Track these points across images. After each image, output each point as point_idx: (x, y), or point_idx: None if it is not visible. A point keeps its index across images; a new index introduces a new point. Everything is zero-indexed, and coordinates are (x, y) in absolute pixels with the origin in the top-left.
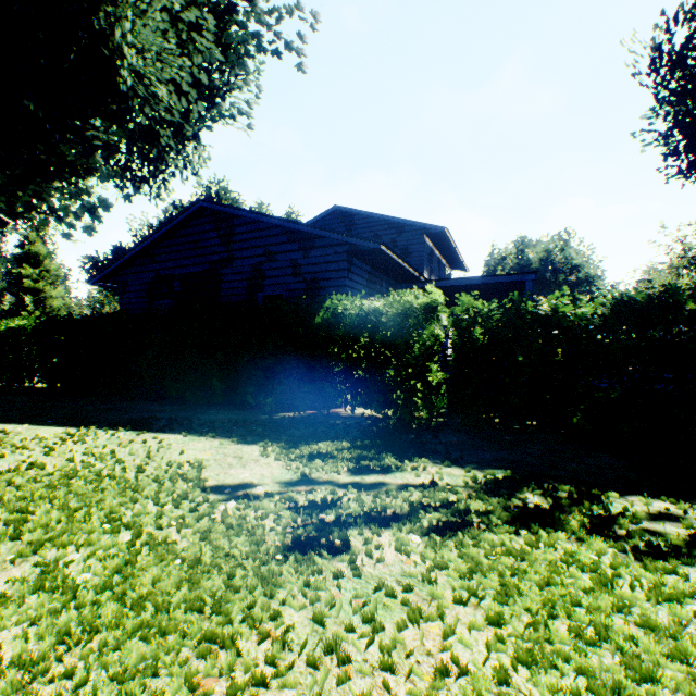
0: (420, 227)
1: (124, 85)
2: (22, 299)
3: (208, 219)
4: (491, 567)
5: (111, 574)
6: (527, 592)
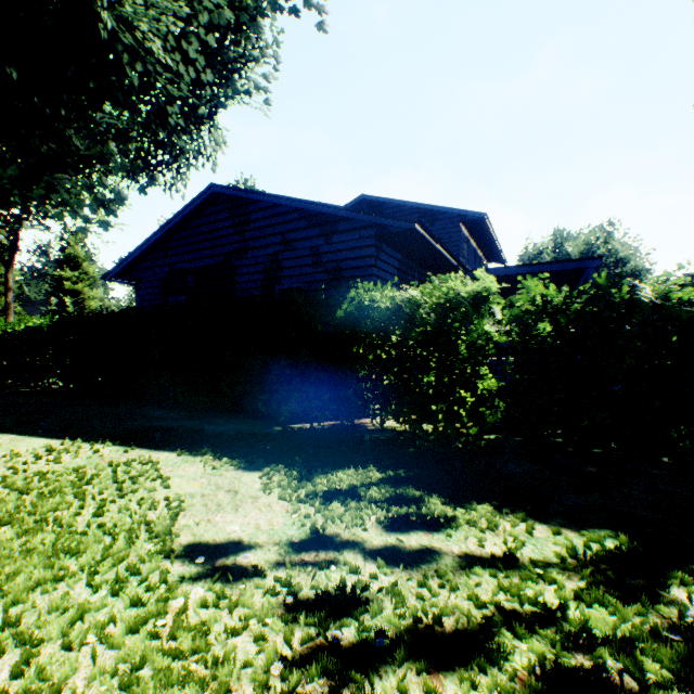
0: (455, 215)
1: (106, 31)
2: (63, 300)
3: (222, 206)
4: None
5: None
6: None
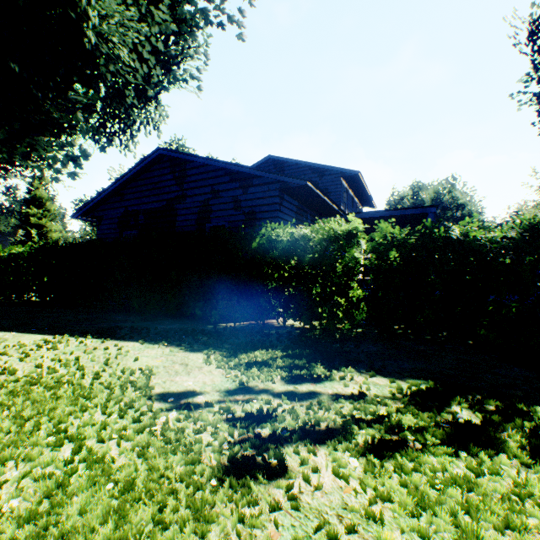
0: (337, 172)
1: (90, 44)
2: (29, 232)
3: (165, 164)
4: (438, 500)
5: (39, 501)
6: (488, 539)
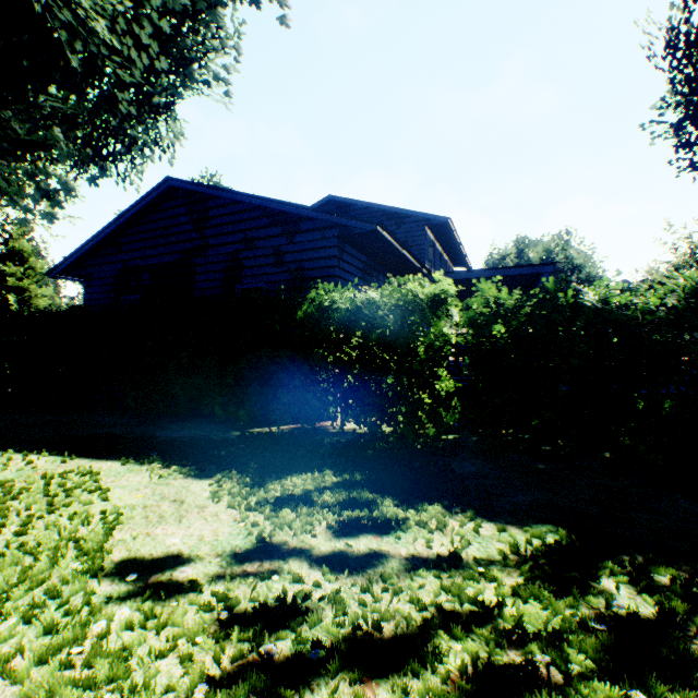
0: (421, 218)
1: (39, 4)
2: (5, 298)
3: (179, 201)
4: None
5: None
6: None
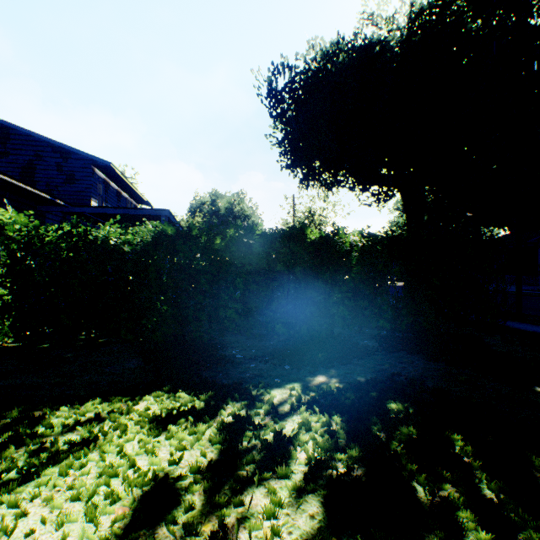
0: (88, 157)
1: None
2: None
3: None
4: None
5: None
6: None
